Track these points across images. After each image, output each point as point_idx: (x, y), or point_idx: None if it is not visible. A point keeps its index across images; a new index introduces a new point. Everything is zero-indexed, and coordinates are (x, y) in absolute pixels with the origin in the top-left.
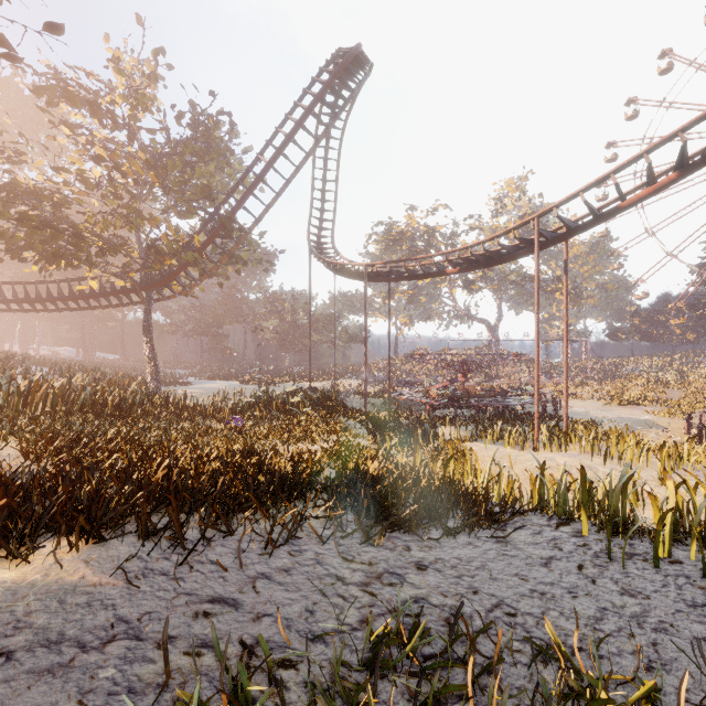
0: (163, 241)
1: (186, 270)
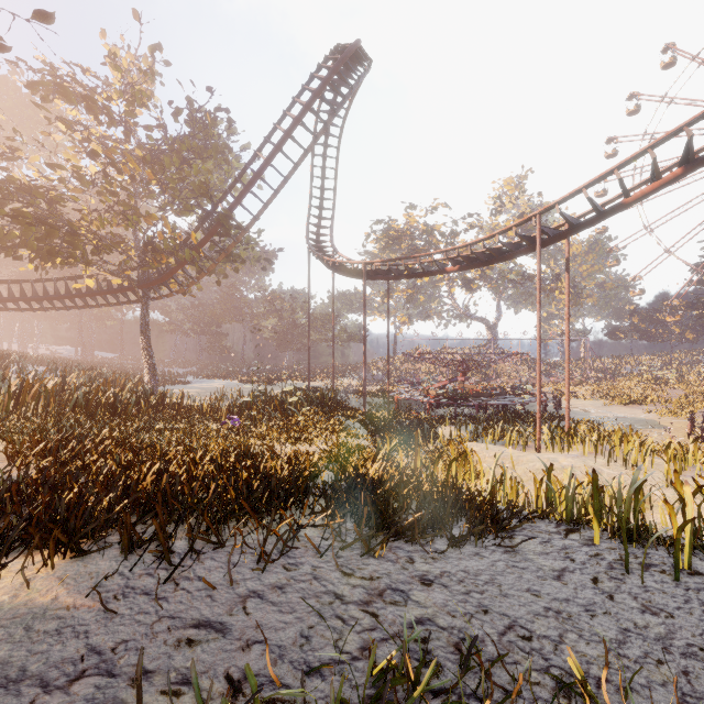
0: (160, 238)
1: (184, 268)
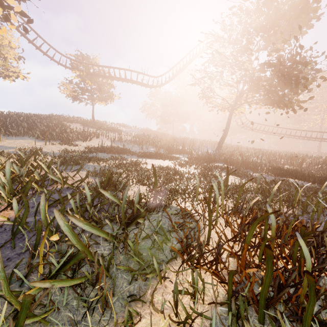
0: None
1: None
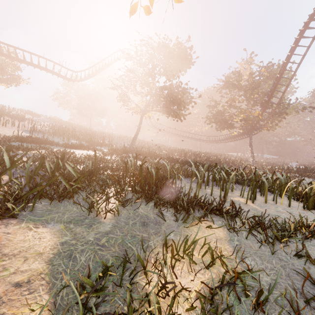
0: (244, 117)
1: (258, 123)
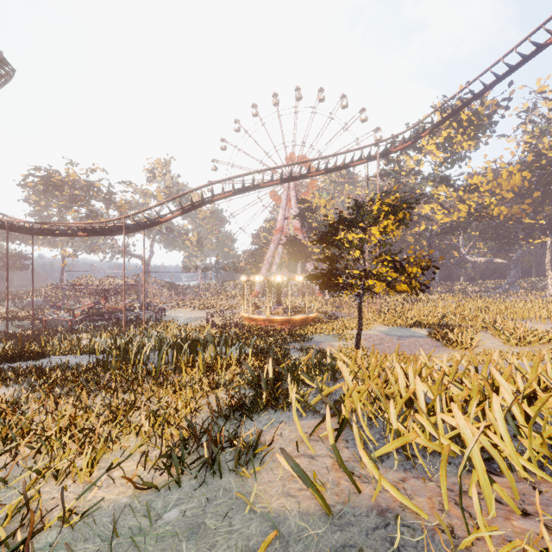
0: None
1: None
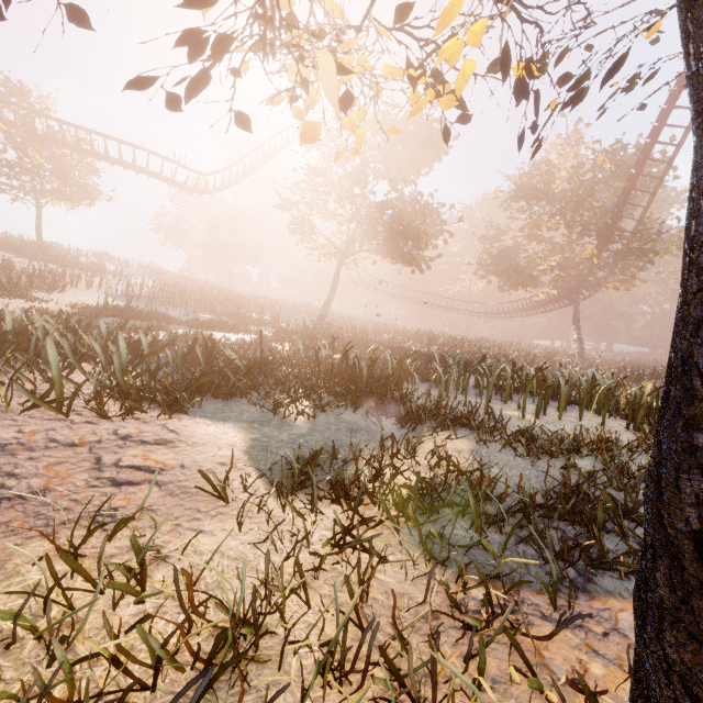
0: (559, 262)
1: (592, 274)
